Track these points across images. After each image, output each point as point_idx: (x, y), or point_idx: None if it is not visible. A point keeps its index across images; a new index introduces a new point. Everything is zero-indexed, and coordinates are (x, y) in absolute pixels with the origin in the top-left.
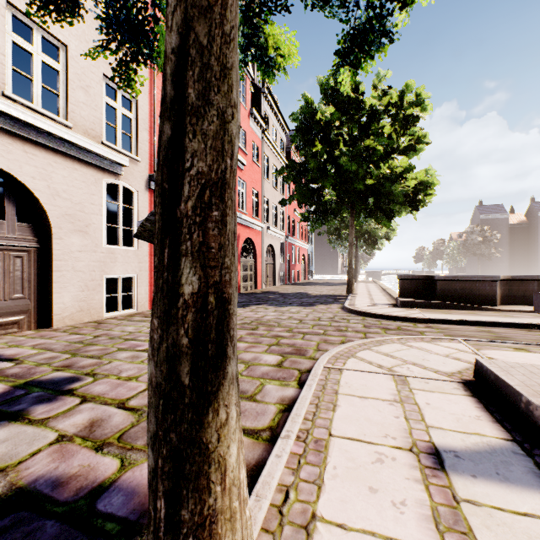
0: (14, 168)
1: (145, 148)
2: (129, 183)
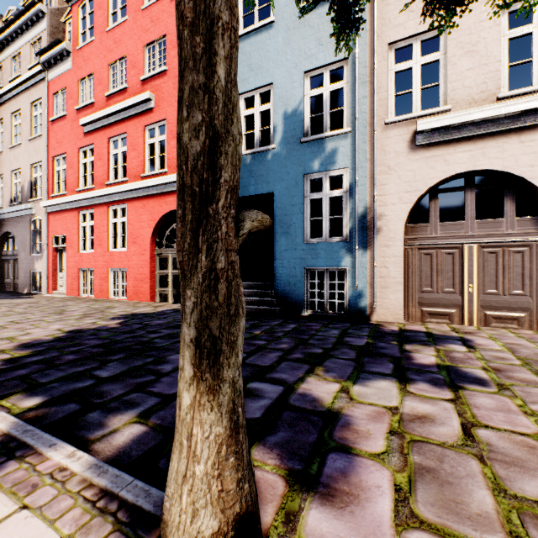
0: (508, 164)
1: None
2: None
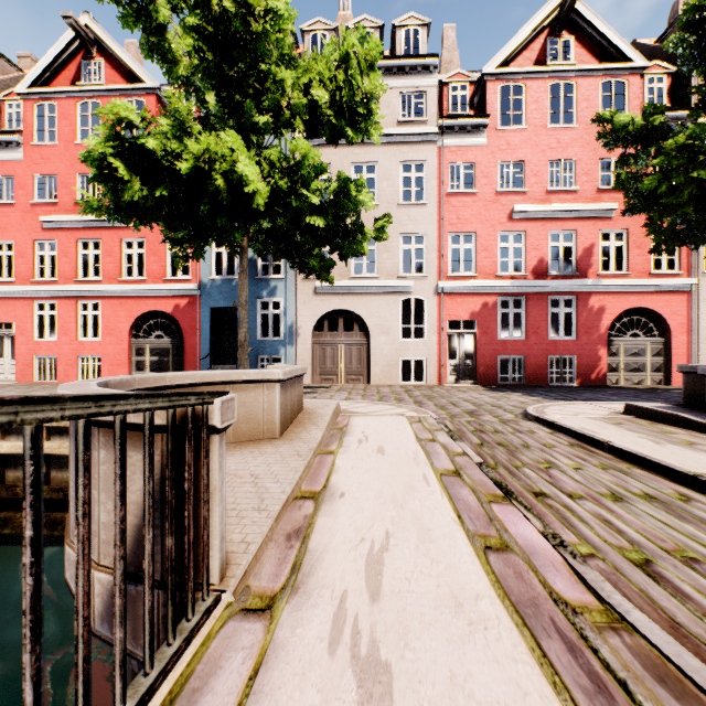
0: (354, 308)
1: (434, 264)
2: (419, 295)
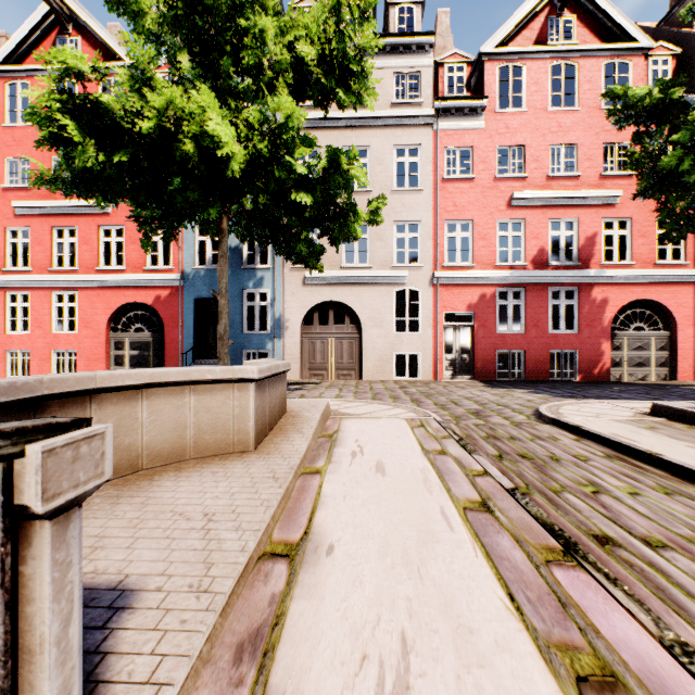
0: (345, 300)
1: (429, 253)
2: (414, 286)
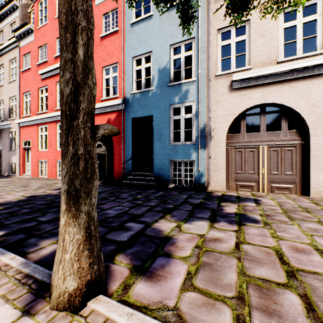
0: (283, 100)
1: None
2: None
